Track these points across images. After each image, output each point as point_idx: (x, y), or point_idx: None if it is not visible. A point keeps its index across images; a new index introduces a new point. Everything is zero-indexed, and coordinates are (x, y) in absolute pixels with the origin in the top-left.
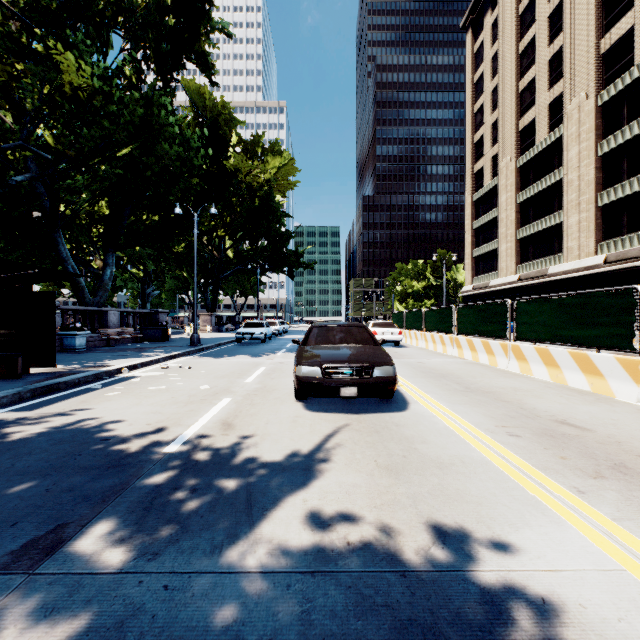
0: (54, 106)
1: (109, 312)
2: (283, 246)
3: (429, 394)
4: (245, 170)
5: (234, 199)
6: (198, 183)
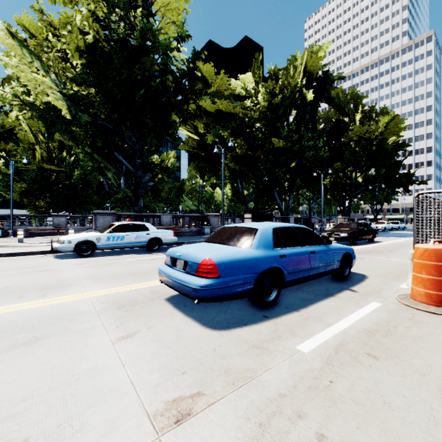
0: (273, 149)
1: (290, 218)
2: (396, 170)
3: (373, 246)
4: (363, 131)
5: (358, 149)
6: (326, 156)
